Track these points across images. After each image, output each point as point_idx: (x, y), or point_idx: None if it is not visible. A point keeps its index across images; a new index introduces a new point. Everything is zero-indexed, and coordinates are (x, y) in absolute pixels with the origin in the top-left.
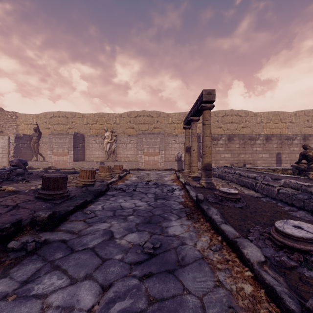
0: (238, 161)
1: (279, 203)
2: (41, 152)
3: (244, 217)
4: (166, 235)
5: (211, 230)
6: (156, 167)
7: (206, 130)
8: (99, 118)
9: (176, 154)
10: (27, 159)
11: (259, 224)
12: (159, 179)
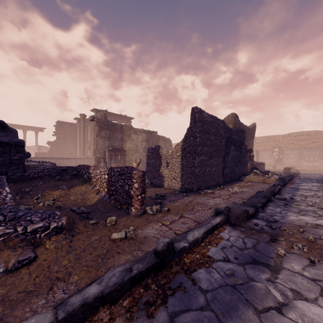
0: None
1: None
2: None
3: None
4: None
5: None
6: (315, 169)
7: None
8: (267, 139)
9: None
10: None
11: None
12: (320, 173)
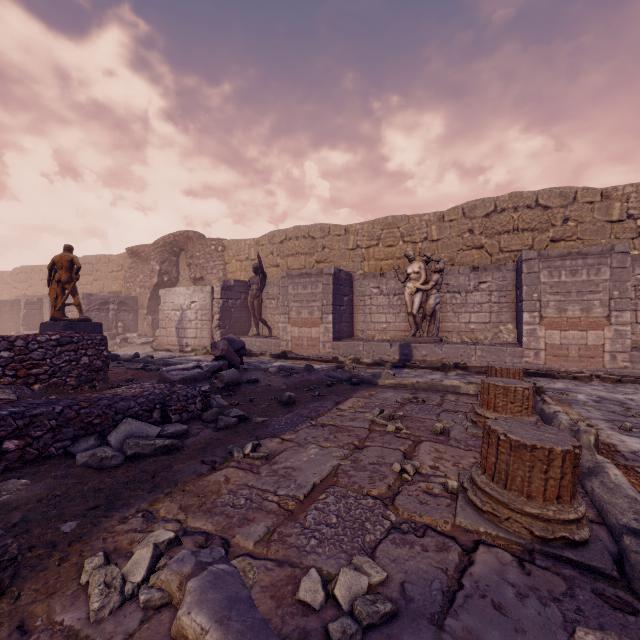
0: None
1: None
2: (264, 318)
3: None
4: None
5: None
6: (592, 366)
7: None
8: (385, 230)
9: None
10: (241, 331)
11: None
12: None
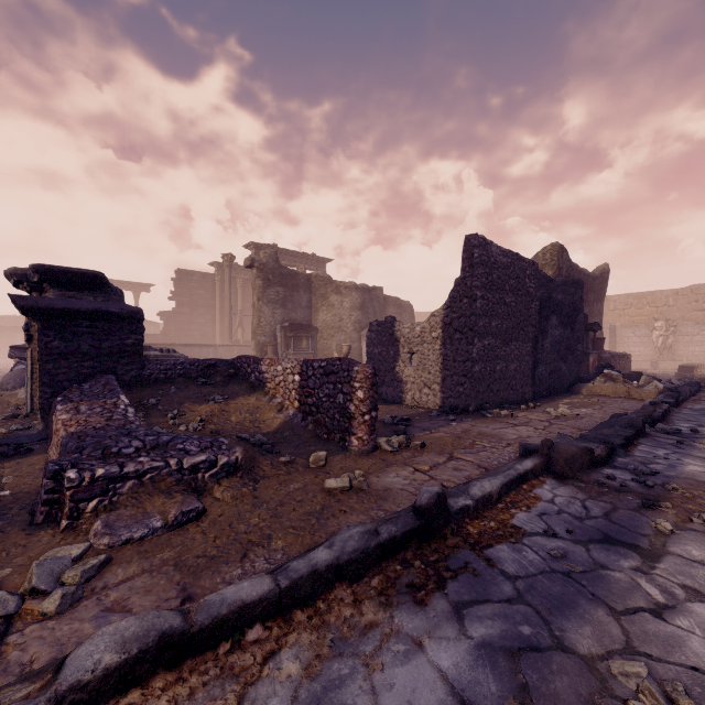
0: None
1: None
2: None
3: None
4: None
5: None
6: None
7: None
8: (635, 300)
9: None
10: None
11: None
12: None
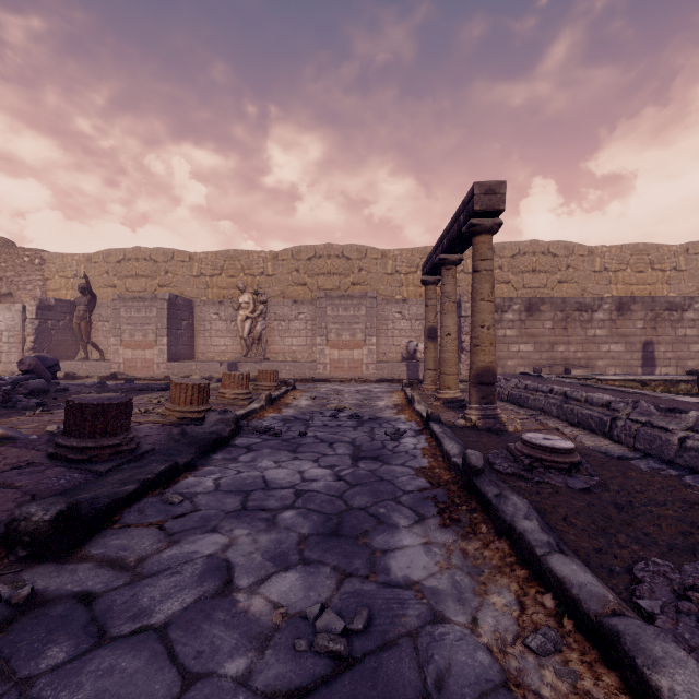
0: (552, 360)
1: (690, 477)
2: (96, 341)
3: (603, 522)
4: (384, 581)
5: (517, 568)
6: (357, 374)
7: (482, 286)
8: (227, 261)
9: (405, 345)
10: (65, 355)
11: (655, 547)
12: (364, 404)
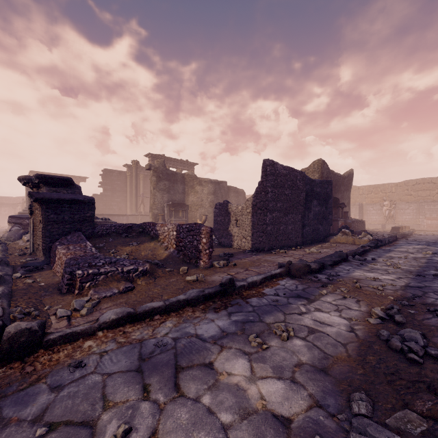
0: None
1: None
2: None
3: None
4: None
5: None
6: None
7: None
8: (374, 189)
9: None
10: None
11: None
12: None
